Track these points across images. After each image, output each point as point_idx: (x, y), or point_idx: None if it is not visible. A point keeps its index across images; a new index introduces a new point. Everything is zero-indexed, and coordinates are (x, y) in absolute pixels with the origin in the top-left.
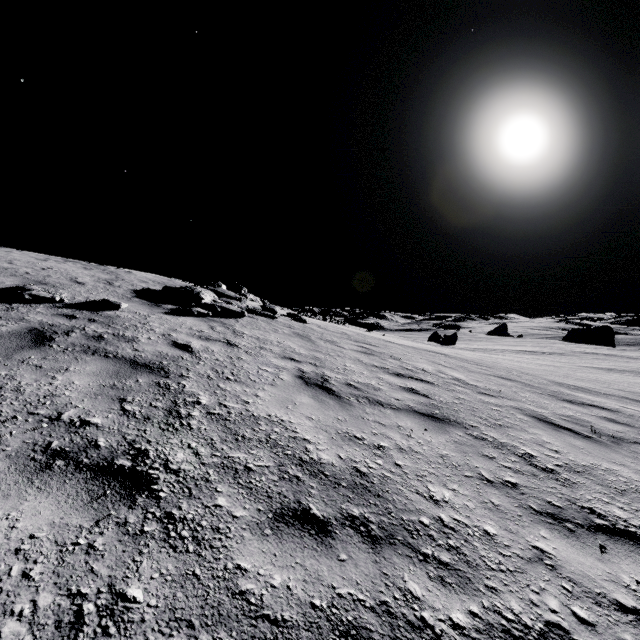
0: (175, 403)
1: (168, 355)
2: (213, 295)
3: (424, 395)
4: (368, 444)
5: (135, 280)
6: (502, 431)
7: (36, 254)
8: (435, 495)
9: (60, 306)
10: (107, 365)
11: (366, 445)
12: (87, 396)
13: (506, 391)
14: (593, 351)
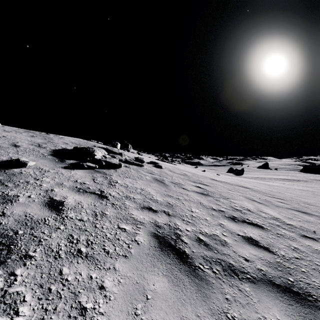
0: None
1: (32, 219)
2: (104, 152)
3: (265, 248)
4: None
5: (60, 143)
6: None
7: (11, 128)
8: None
9: None
10: None
11: None
12: None
13: (317, 230)
14: None
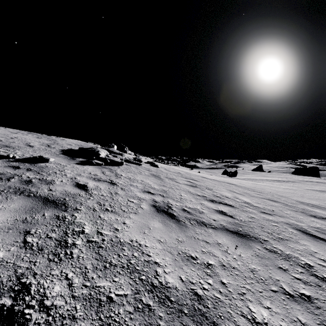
0: (65, 233)
1: (70, 193)
2: (106, 152)
3: (230, 216)
4: (200, 263)
5: (64, 144)
6: (284, 244)
7: (13, 130)
8: (256, 316)
9: (12, 160)
10: (26, 202)
11: (199, 264)
12: (1, 230)
13: (276, 210)
14: (310, 180)
